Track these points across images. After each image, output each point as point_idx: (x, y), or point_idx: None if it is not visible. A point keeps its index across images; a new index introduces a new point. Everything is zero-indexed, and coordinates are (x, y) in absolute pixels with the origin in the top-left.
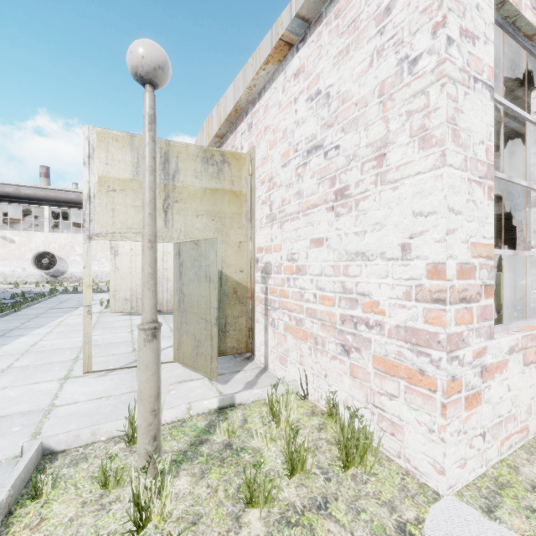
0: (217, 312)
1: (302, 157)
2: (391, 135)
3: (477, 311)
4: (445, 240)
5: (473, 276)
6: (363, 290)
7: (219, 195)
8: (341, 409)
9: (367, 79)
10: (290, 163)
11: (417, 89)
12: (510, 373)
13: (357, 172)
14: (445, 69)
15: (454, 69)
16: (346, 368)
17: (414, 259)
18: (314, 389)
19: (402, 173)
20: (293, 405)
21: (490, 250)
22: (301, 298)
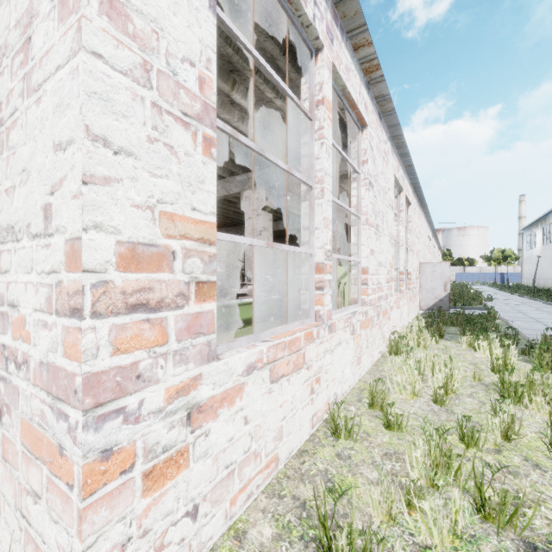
0: None
1: None
2: None
3: (179, 324)
4: (81, 194)
5: (168, 268)
6: (13, 296)
7: None
8: None
9: None
10: None
11: None
12: (249, 400)
13: (7, 77)
14: None
15: None
16: None
17: (55, 233)
18: None
19: (44, 71)
20: None
21: (209, 231)
22: None
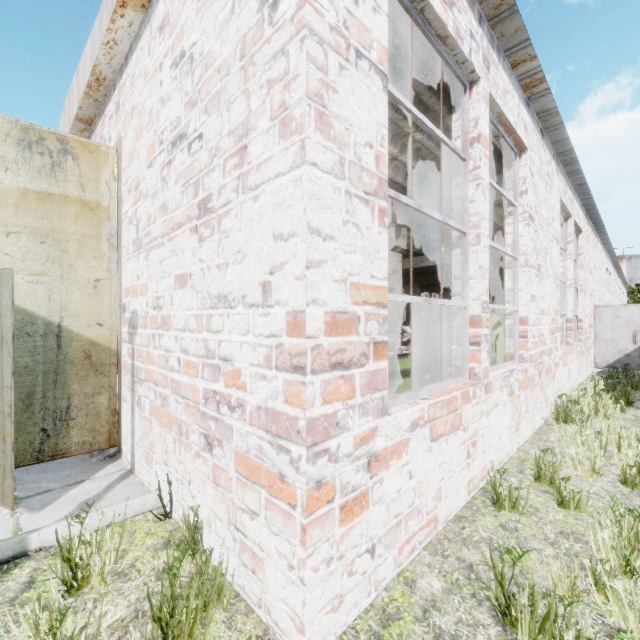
0: (11, 395)
1: (167, 153)
2: (252, 117)
3: (362, 380)
4: (305, 277)
5: (355, 331)
6: (226, 352)
7: (54, 204)
8: (204, 533)
9: (229, 32)
10: (155, 162)
11: (277, 46)
12: (412, 456)
13: (219, 175)
14: (305, 16)
15: (320, 23)
16: (209, 470)
17: (275, 305)
18: (178, 501)
19: (263, 175)
20: (109, 547)
21: (382, 295)
22: (166, 365)
